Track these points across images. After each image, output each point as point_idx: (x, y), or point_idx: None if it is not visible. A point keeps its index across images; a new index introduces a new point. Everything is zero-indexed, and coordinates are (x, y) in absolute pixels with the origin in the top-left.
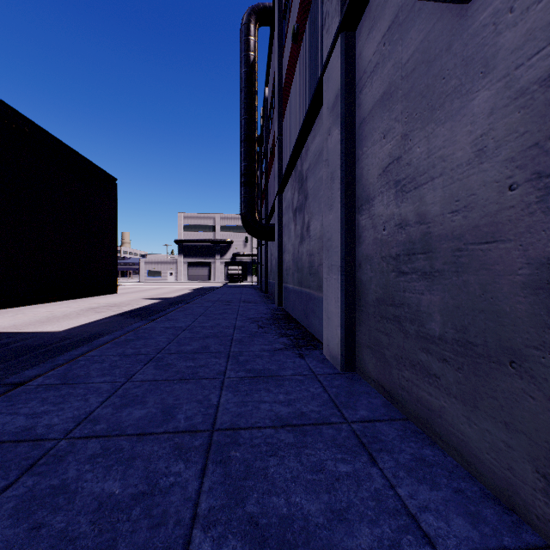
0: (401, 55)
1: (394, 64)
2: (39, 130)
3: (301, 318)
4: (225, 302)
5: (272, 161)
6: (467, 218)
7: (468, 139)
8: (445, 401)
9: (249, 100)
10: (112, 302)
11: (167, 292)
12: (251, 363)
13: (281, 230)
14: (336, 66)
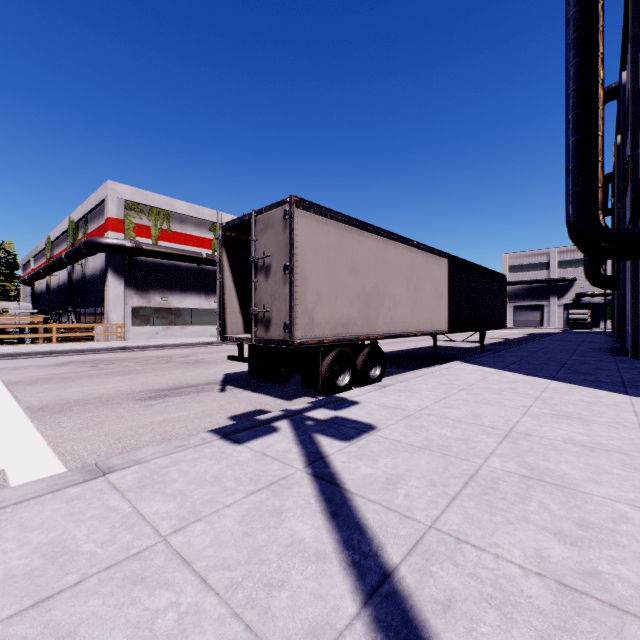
0: None
1: None
2: (492, 271)
3: None
4: (568, 341)
5: None
6: None
7: None
8: None
9: None
10: (470, 339)
11: (502, 335)
12: (584, 355)
13: (624, 285)
14: None
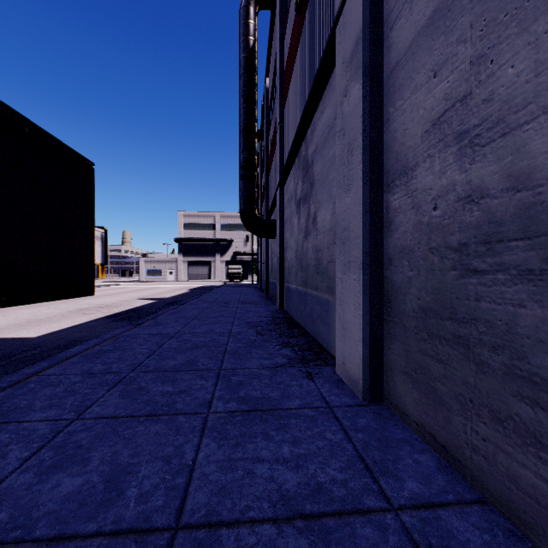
0: None
1: None
2: None
3: (305, 323)
4: (223, 302)
5: (273, 154)
6: None
7: None
8: None
9: (248, 88)
10: (104, 303)
11: (164, 292)
12: (246, 388)
13: (282, 226)
14: (356, 2)
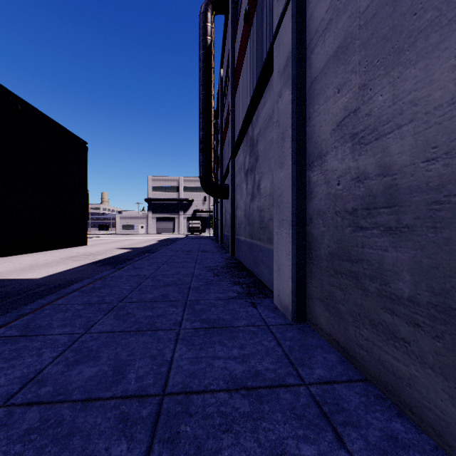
0: (359, 3)
1: (351, 14)
2: (7, 93)
3: (252, 267)
4: (186, 251)
5: (226, 131)
6: (449, 166)
7: (452, 75)
8: (417, 370)
9: (207, 78)
10: (89, 252)
11: (137, 243)
12: (206, 313)
13: (234, 189)
14: (287, 30)
